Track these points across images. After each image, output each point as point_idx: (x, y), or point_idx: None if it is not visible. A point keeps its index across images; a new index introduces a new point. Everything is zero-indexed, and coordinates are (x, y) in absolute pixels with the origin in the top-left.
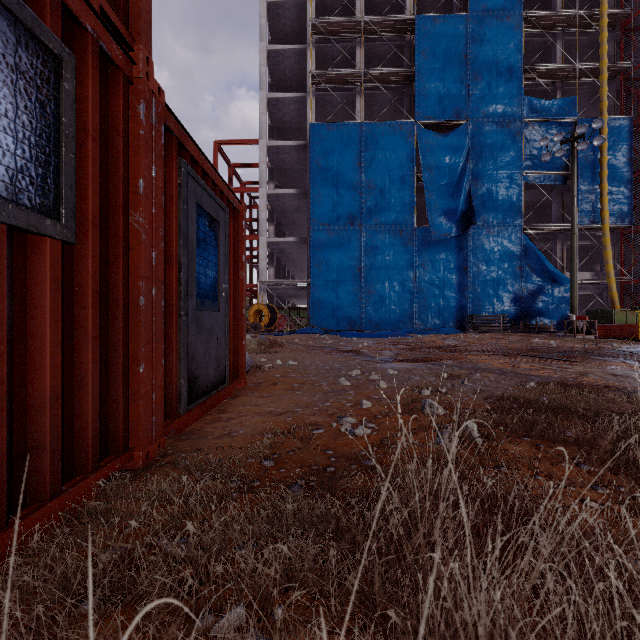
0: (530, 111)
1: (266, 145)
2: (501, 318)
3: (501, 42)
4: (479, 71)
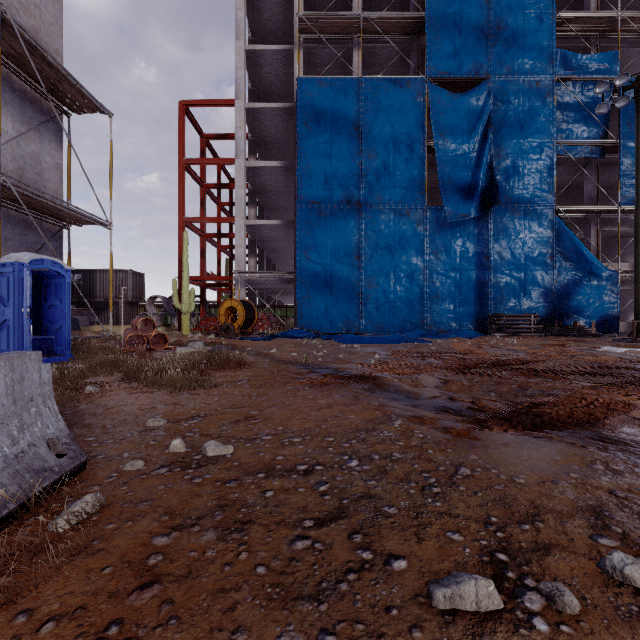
0: (563, 68)
1: (244, 107)
2: (532, 318)
3: None
4: (503, 18)
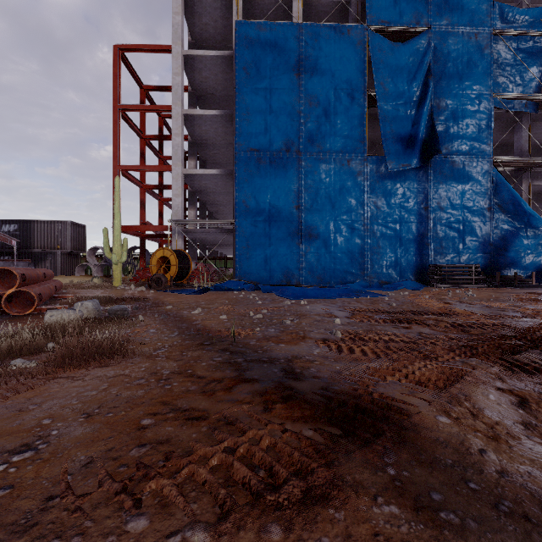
0: (500, 21)
1: (181, 53)
2: (473, 268)
3: None
4: None
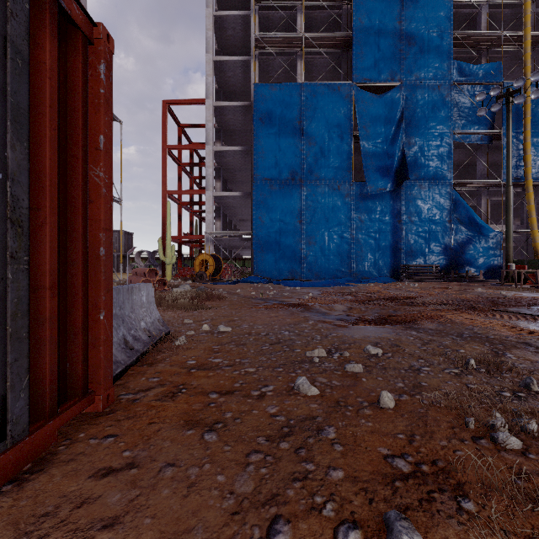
0: (459, 75)
1: (212, 105)
2: (433, 268)
3: (432, 10)
4: (412, 36)
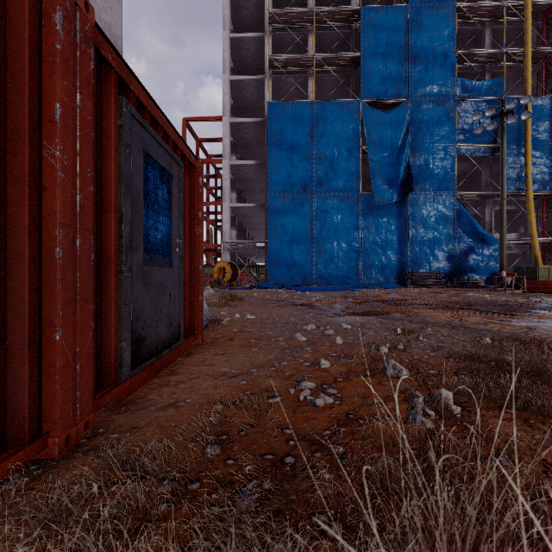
0: (462, 91)
1: (229, 121)
2: (437, 274)
3: (437, 30)
4: (417, 55)
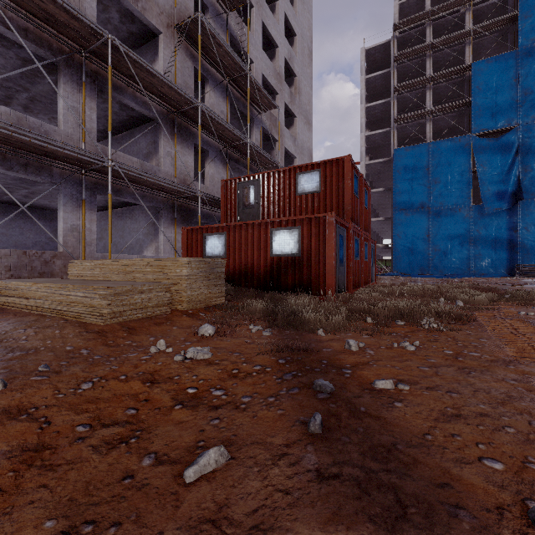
0: None
1: (364, 164)
2: None
3: None
4: (528, 88)
